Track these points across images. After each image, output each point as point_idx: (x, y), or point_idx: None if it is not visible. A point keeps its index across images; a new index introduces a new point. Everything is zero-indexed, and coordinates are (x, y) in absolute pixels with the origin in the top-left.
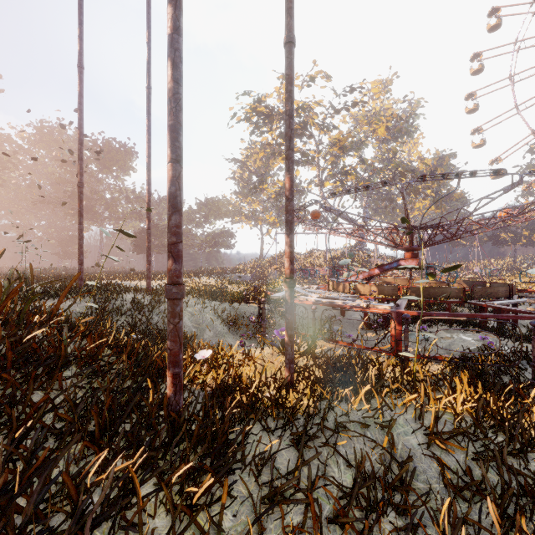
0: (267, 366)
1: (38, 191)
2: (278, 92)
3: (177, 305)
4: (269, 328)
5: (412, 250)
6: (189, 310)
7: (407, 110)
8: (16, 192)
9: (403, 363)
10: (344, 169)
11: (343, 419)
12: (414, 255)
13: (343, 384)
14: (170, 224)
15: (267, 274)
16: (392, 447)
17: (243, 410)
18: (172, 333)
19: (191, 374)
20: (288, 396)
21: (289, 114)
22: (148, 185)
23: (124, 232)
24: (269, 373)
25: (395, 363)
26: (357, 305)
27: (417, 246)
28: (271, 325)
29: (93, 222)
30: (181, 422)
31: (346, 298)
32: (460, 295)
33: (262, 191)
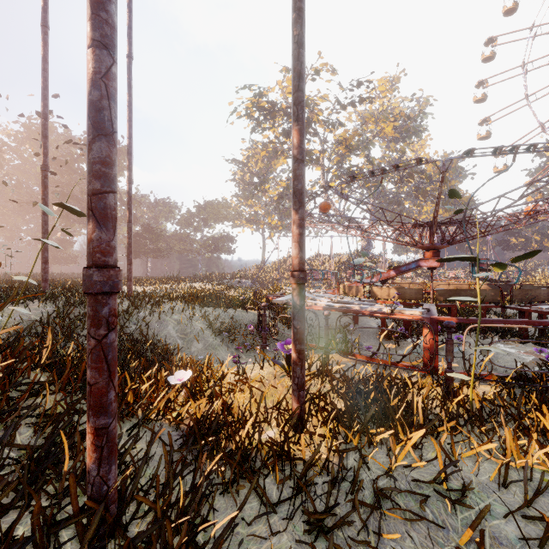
0: (267, 393)
1: (26, 192)
2: (281, 85)
3: (103, 304)
4: (271, 338)
5: (433, 248)
6: (175, 317)
7: (415, 109)
8: (1, 193)
9: (442, 383)
10: (350, 169)
11: (382, 481)
12: (435, 254)
13: (378, 423)
14: (90, 158)
15: (269, 280)
16: (478, 546)
17: (230, 466)
18: (93, 354)
19: (160, 405)
20: (297, 438)
21: (298, 40)
22: (128, 170)
23: (70, 209)
24: (270, 401)
25: (433, 383)
26: (378, 310)
27: (439, 243)
28: (273, 335)
29: (84, 225)
30: (86, 543)
31: (362, 303)
32: (496, 299)
33: (263, 193)
